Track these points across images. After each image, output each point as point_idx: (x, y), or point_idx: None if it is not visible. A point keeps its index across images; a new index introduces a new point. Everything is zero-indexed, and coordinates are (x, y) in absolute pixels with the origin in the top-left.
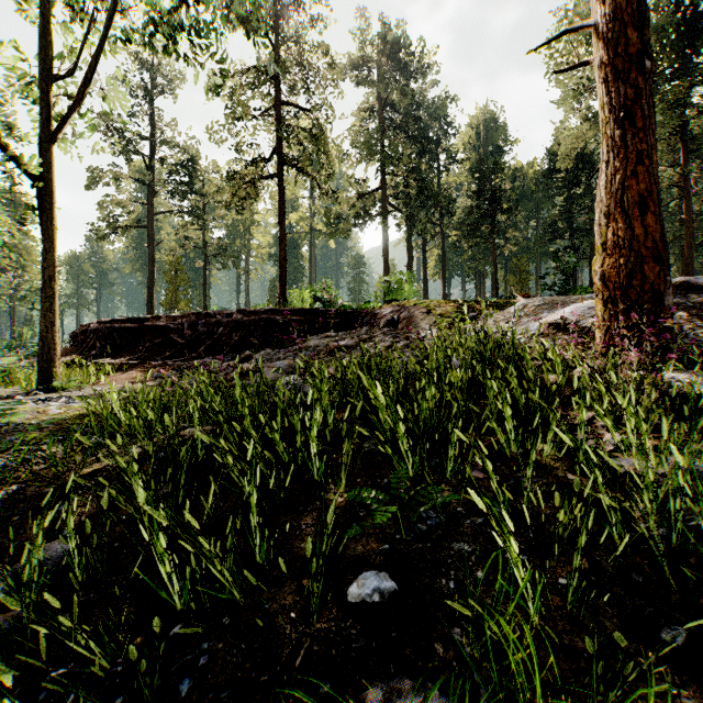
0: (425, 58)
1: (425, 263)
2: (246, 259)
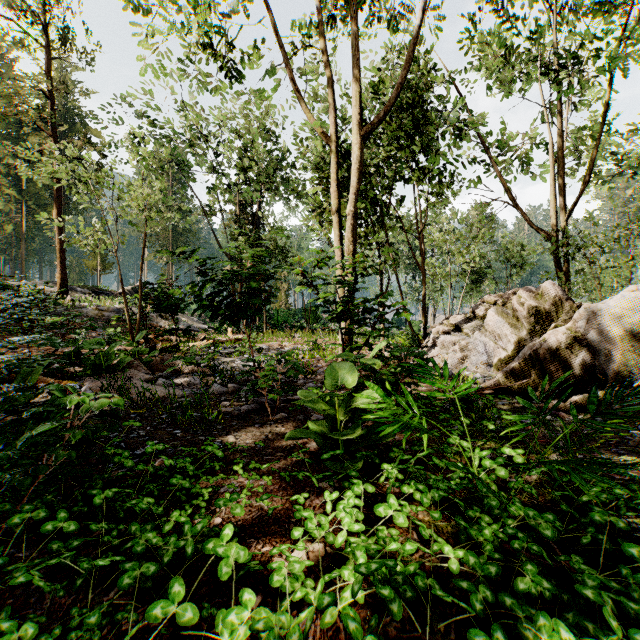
0: None
1: None
2: None
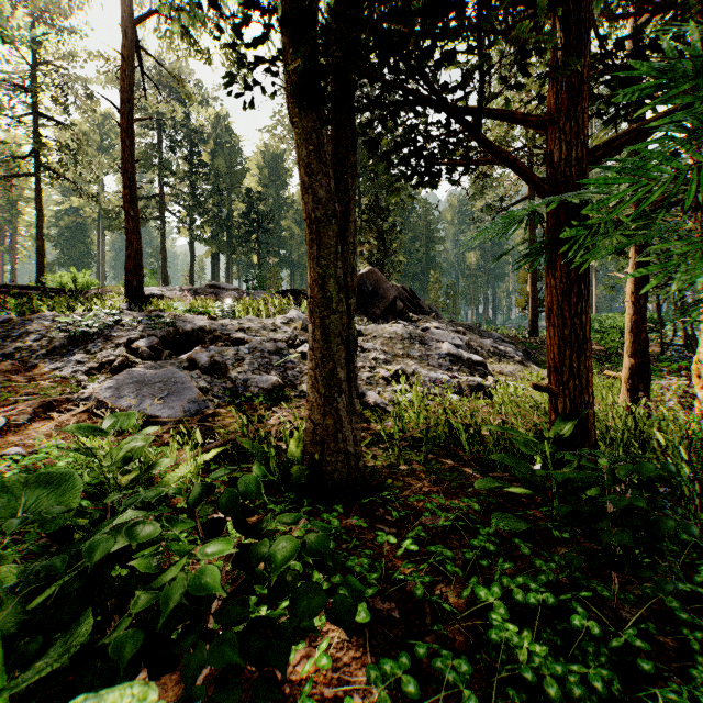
0: (207, 92)
1: (214, 263)
2: (13, 237)
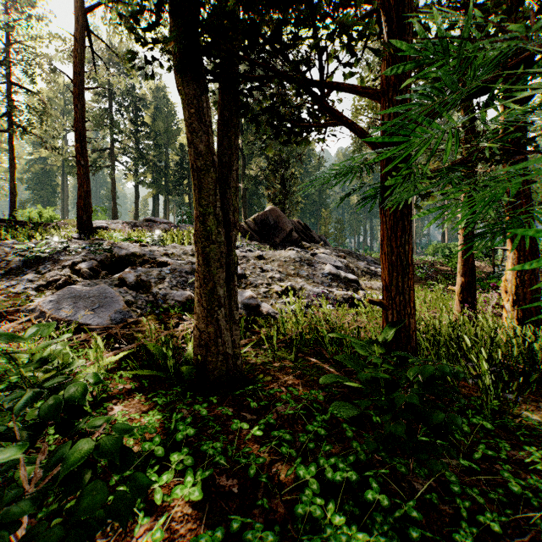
0: (148, 68)
1: (154, 202)
2: None
